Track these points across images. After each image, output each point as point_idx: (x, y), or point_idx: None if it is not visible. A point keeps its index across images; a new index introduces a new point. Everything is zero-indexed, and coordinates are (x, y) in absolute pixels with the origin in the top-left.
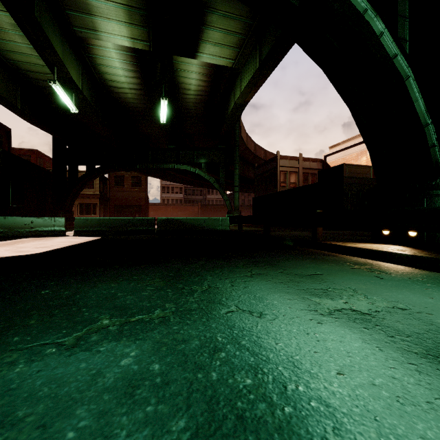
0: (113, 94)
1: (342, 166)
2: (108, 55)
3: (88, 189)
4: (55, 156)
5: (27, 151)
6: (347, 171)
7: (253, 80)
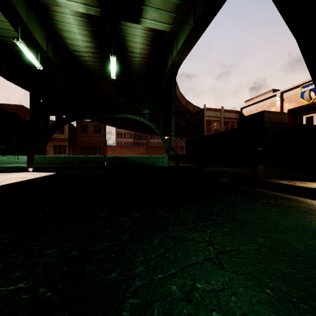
0: (75, 57)
1: (262, 113)
2: (67, 21)
3: (60, 134)
4: (32, 108)
5: (15, 106)
6: (266, 117)
7: (188, 39)
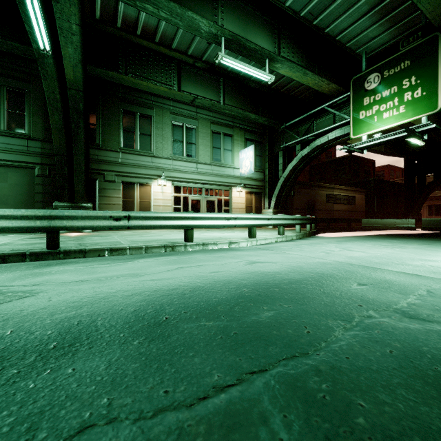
0: None
1: None
2: None
3: (437, 191)
4: (405, 171)
5: (381, 167)
6: None
7: None
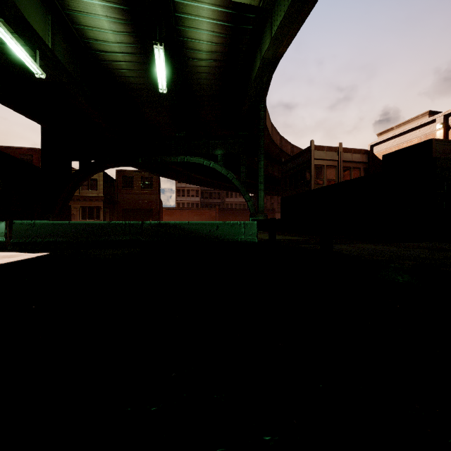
0: (103, 64)
1: (430, 143)
2: None
3: (91, 190)
4: (44, 149)
5: (29, 150)
6: (438, 150)
7: (293, 8)
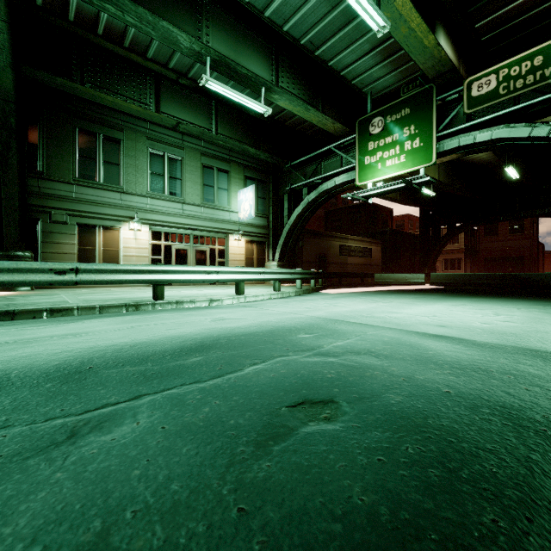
0: (468, 161)
1: None
2: None
3: (452, 244)
4: (421, 222)
5: (401, 217)
6: None
7: None
